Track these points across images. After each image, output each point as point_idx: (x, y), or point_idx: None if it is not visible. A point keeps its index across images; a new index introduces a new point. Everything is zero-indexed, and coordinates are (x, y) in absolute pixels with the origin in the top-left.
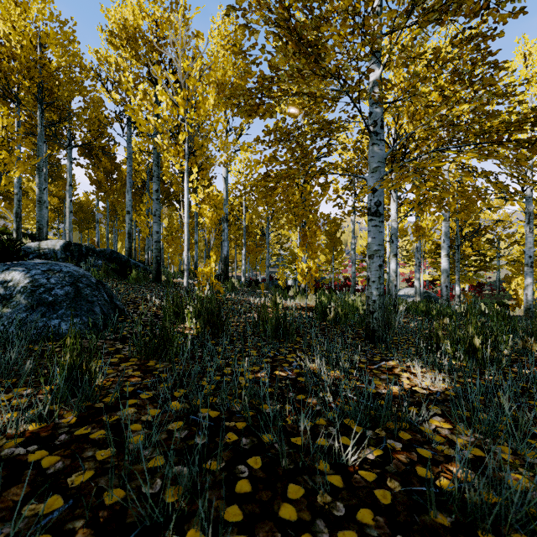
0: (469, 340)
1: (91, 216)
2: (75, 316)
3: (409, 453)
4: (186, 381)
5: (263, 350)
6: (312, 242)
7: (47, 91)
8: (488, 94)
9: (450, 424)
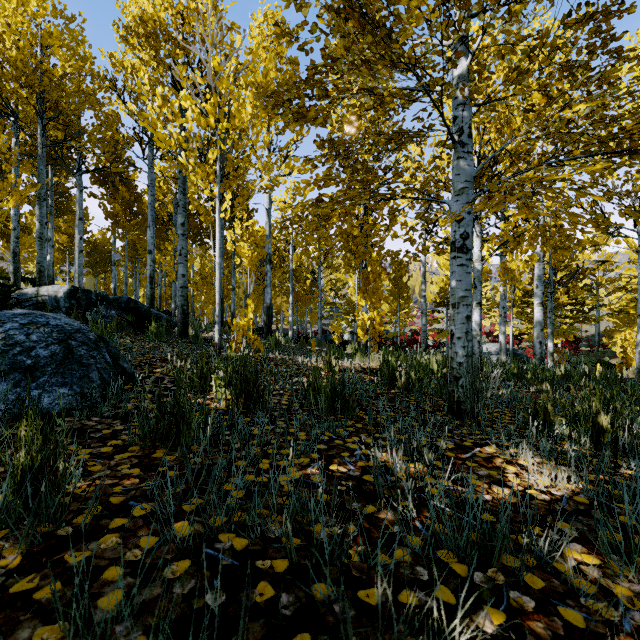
0: (592, 417)
1: (108, 257)
2: (63, 385)
3: (549, 618)
4: (204, 483)
5: (315, 431)
6: (376, 288)
7: (51, 104)
8: (614, 89)
9: (597, 556)
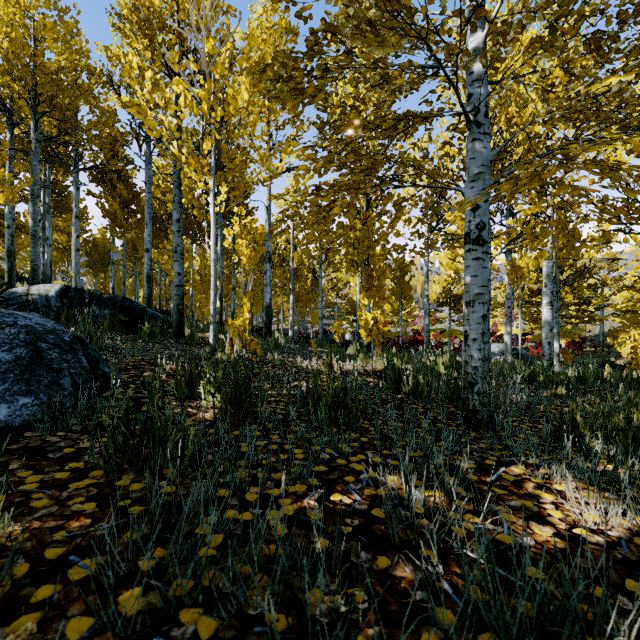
0: (633, 432)
1: (108, 256)
2: (27, 394)
3: None
4: (174, 524)
5: (314, 447)
6: (380, 286)
7: (47, 100)
8: None
9: None
